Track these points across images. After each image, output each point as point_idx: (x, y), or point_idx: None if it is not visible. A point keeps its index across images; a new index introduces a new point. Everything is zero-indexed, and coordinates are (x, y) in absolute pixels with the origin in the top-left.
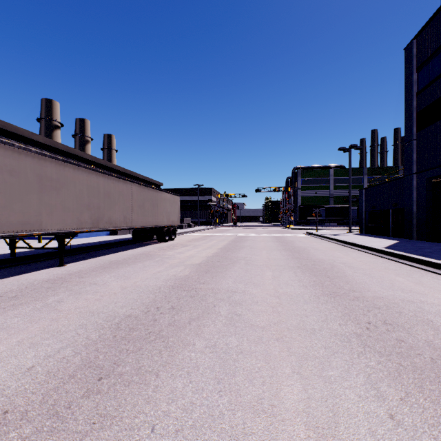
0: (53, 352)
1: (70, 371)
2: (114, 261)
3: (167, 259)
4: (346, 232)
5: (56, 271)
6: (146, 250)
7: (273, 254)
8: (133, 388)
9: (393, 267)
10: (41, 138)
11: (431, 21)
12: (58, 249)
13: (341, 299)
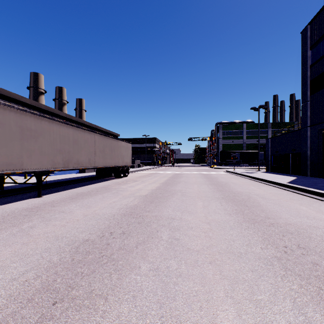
0: (18, 275)
1: (29, 295)
2: (80, 193)
3: (121, 191)
4: (256, 170)
5: (34, 201)
6: (105, 184)
7: (203, 187)
8: (83, 314)
9: (296, 197)
10: (28, 100)
11: (322, 10)
12: (36, 184)
13: (259, 225)
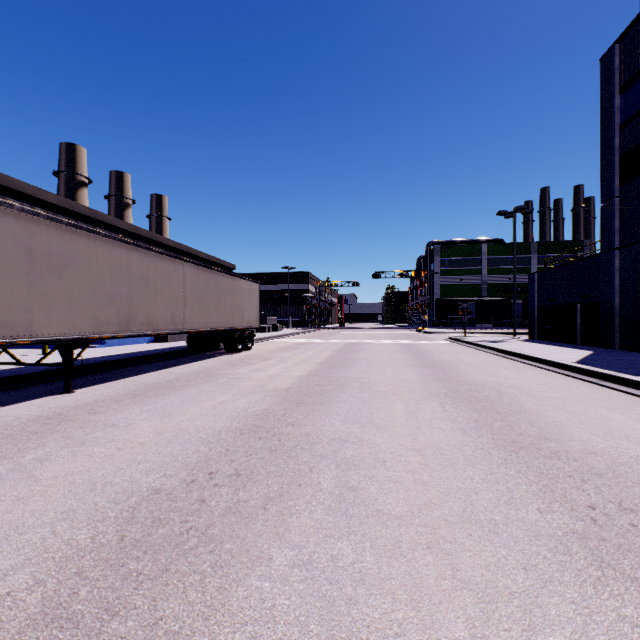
0: None
1: (10, 633)
2: (153, 384)
3: (237, 381)
4: (509, 338)
5: (55, 402)
6: (206, 366)
7: (403, 373)
8: None
9: (598, 394)
10: (53, 197)
11: None
12: (61, 365)
13: (529, 456)
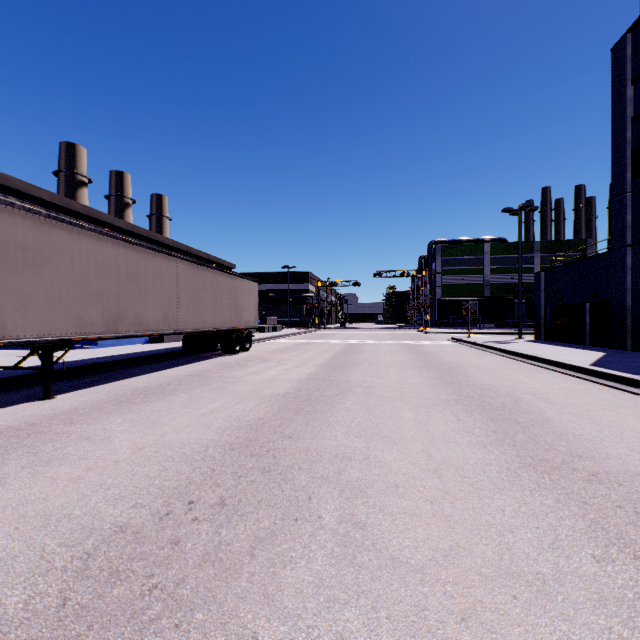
0: None
1: None
2: (142, 389)
3: (232, 385)
4: (515, 338)
5: (31, 410)
6: (201, 368)
7: (409, 376)
8: None
9: (623, 400)
10: (47, 194)
11: None
12: (40, 369)
13: (565, 478)
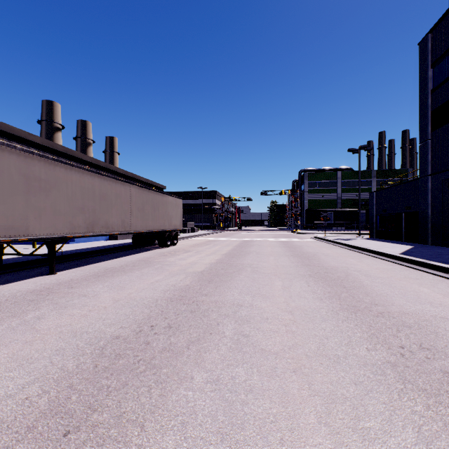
0: (15, 390)
1: (30, 421)
2: (110, 268)
3: (168, 266)
4: (356, 237)
5: (44, 280)
6: (146, 256)
7: (282, 261)
8: None
9: (414, 275)
10: (38, 139)
11: (448, 13)
12: (48, 255)
13: (363, 315)
